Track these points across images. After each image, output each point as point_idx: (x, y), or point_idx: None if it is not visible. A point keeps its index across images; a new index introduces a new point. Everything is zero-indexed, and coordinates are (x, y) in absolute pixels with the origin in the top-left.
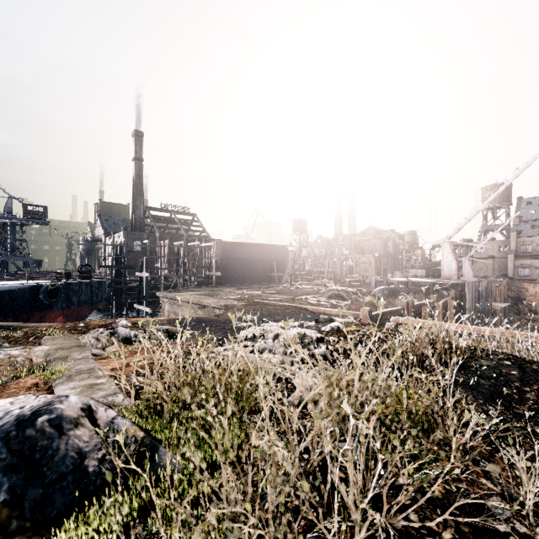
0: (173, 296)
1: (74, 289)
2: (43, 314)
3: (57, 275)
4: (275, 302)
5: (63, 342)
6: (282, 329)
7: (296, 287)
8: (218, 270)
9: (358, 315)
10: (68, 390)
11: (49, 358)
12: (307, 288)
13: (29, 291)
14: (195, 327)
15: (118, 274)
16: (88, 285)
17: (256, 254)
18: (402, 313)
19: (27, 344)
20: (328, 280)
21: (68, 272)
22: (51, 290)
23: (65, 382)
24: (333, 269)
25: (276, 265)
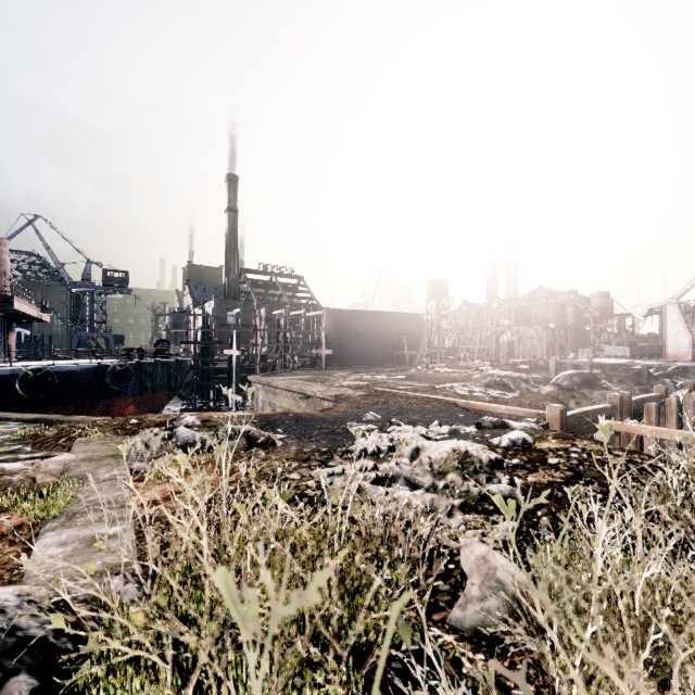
0: (269, 381)
1: (147, 370)
2: (110, 402)
3: (127, 353)
4: (408, 393)
5: (98, 448)
6: (424, 439)
7: (435, 371)
8: (329, 348)
9: (542, 416)
10: (53, 547)
11: (63, 476)
12: (452, 372)
13: (92, 373)
14: (290, 428)
15: (204, 352)
16: (164, 365)
17: (379, 326)
18: (613, 414)
19: (53, 449)
20: (483, 362)
21: (141, 349)
22: (120, 372)
23: (57, 529)
24: (486, 347)
25: (407, 341)
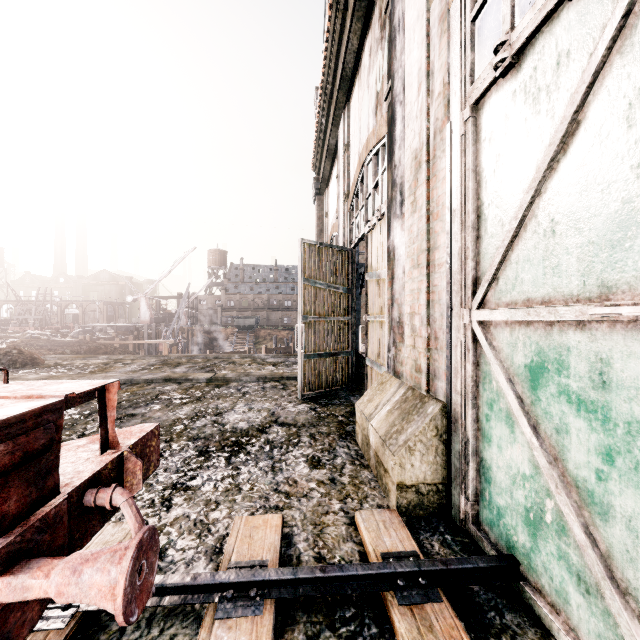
0: None
1: None
2: None
3: None
4: None
5: None
6: None
7: None
8: None
9: None
10: None
11: None
12: (1, 335)
13: None
14: None
15: None
16: None
17: None
18: None
19: None
20: (29, 327)
21: None
22: None
23: None
24: (42, 317)
25: None
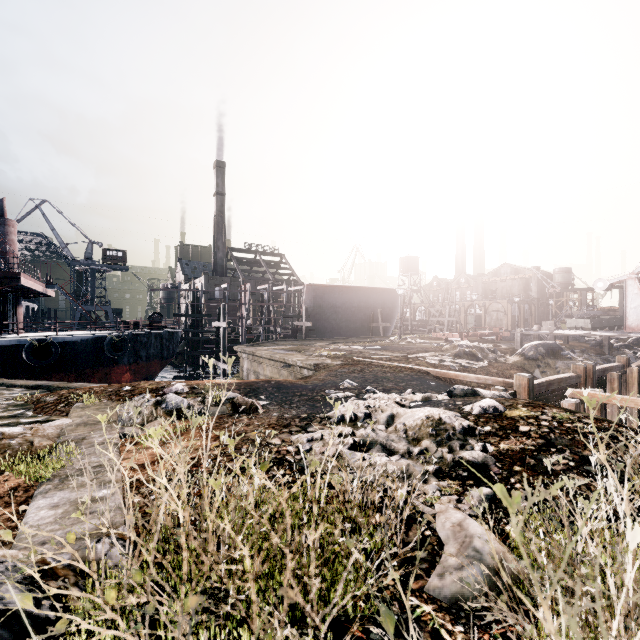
0: (253, 350)
1: (142, 341)
2: (108, 370)
3: (123, 325)
4: (382, 362)
5: (93, 413)
6: (398, 406)
7: (407, 342)
8: (309, 320)
9: (509, 384)
10: (45, 510)
11: (60, 439)
12: (423, 343)
13: (92, 343)
14: (272, 395)
15: (194, 324)
16: (157, 336)
17: (355, 300)
18: (578, 383)
19: (52, 414)
20: (452, 333)
21: (136, 321)
22: (117, 343)
23: (50, 491)
24: (455, 319)
25: (381, 314)
